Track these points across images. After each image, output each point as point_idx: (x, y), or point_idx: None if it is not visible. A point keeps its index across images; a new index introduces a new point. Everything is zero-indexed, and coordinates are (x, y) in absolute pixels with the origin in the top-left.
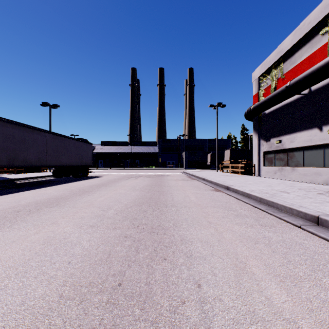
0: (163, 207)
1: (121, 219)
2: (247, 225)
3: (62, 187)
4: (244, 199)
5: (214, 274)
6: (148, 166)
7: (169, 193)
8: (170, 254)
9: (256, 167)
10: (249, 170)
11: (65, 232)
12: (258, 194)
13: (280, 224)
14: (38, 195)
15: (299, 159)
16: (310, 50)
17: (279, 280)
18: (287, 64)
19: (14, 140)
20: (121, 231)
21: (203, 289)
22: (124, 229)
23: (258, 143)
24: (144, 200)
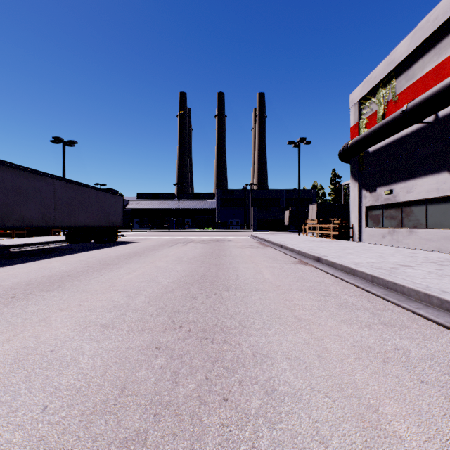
0: (222, 291)
1: (155, 312)
2: (360, 324)
3: (75, 258)
4: (346, 277)
5: (323, 439)
6: (202, 228)
7: (232, 266)
8: (236, 387)
9: (356, 228)
10: (344, 233)
11: (57, 337)
12: (369, 270)
13: (415, 323)
14: (36, 270)
15: (420, 216)
16: (437, 59)
17: None
18: (402, 80)
19: (5, 189)
20: (151, 336)
21: None
22: (157, 332)
23: (359, 194)
24: (194, 278)
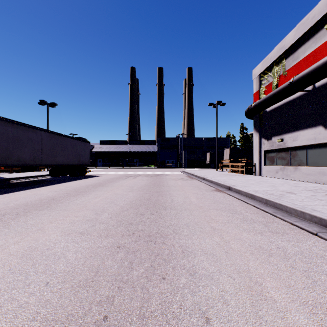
0: (161, 210)
1: (115, 224)
2: (255, 232)
3: (57, 187)
4: (248, 200)
5: (225, 301)
6: (147, 165)
7: (168, 193)
8: (170, 271)
9: (257, 166)
10: (249, 169)
11: (50, 240)
12: (264, 195)
13: (293, 231)
14: (30, 195)
15: (302, 158)
16: (314, 45)
17: (308, 312)
18: (290, 60)
19: (7, 138)
20: (113, 240)
21: (213, 326)
22: (118, 237)
23: (259, 141)
24: (142, 201)
